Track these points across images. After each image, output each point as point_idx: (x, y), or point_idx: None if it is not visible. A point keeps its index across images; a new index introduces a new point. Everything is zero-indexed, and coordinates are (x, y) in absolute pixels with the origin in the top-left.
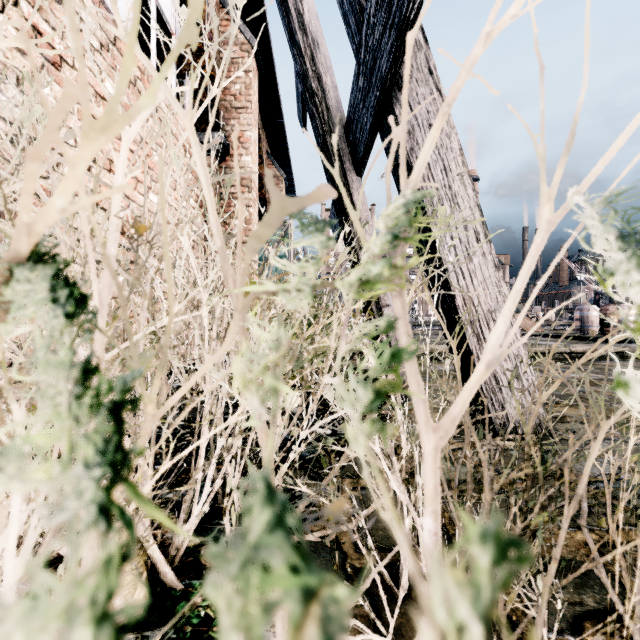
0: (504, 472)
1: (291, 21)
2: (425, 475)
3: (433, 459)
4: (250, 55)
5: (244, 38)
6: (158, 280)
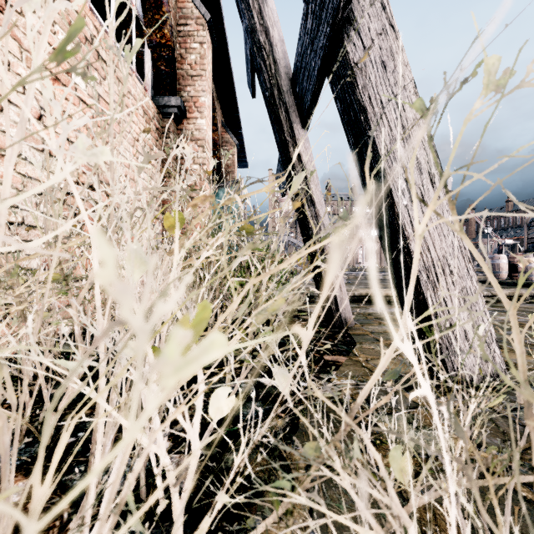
0: None
1: None
2: None
3: None
4: (204, 28)
5: (199, 13)
6: None
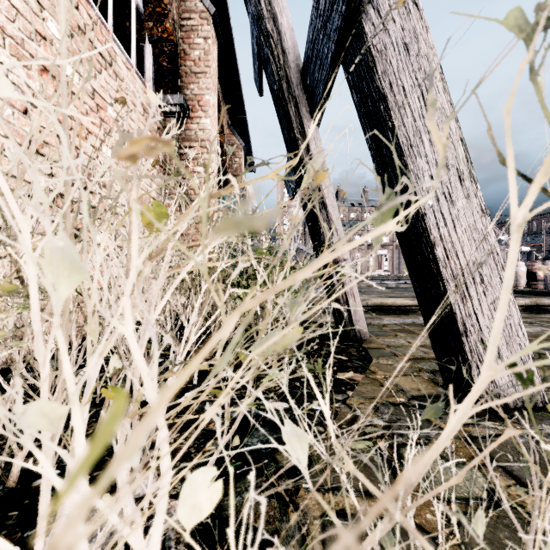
0: None
1: None
2: None
3: None
4: (209, 22)
5: (203, 6)
6: None
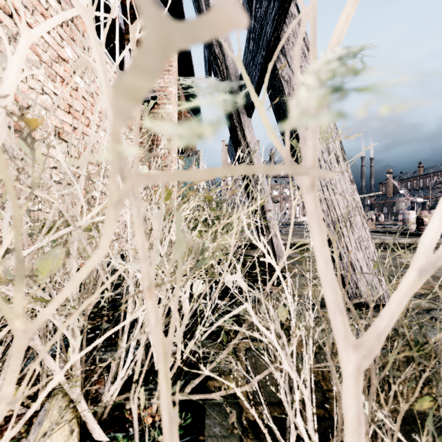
0: (390, 359)
1: (200, 4)
2: (345, 400)
3: (354, 382)
4: None
5: None
6: (78, 184)
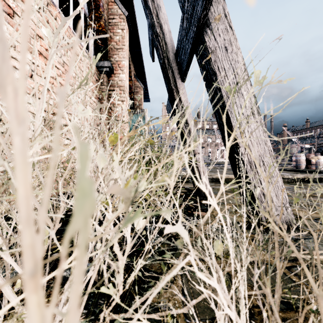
0: None
1: None
2: None
3: None
4: (124, 21)
5: (121, 12)
6: None
